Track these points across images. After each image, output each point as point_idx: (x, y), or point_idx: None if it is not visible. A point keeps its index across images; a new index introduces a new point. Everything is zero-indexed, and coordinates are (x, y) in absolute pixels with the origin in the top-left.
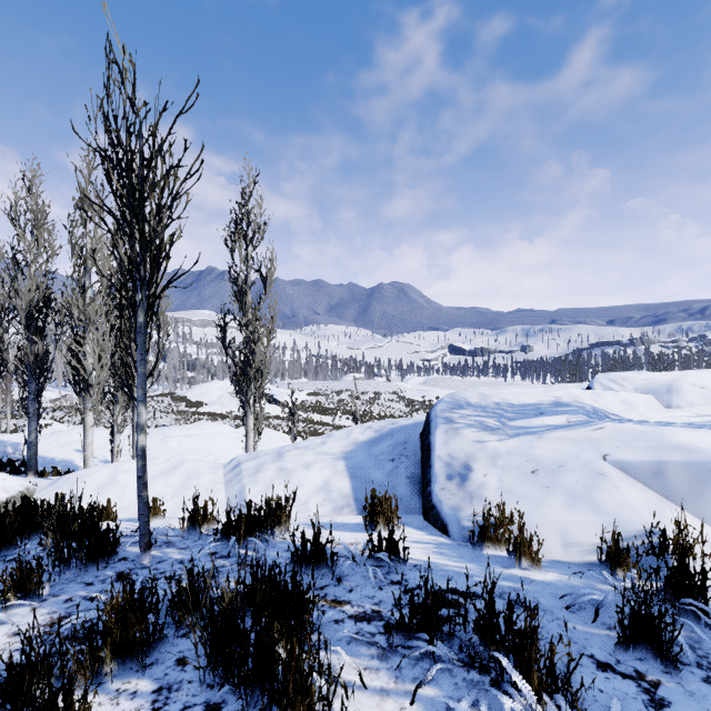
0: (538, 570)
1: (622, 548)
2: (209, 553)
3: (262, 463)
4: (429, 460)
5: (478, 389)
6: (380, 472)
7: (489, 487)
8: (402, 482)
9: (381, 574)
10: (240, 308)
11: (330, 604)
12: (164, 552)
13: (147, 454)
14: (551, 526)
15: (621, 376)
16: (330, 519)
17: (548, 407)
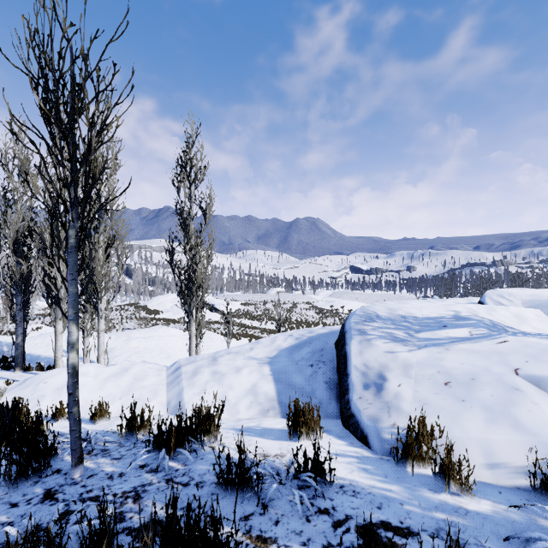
0: (469, 496)
1: None
2: (139, 466)
3: (199, 367)
4: (346, 369)
5: (384, 303)
6: (301, 377)
7: (404, 397)
8: (321, 387)
9: (308, 501)
10: (185, 235)
11: (255, 544)
12: (98, 463)
13: (113, 352)
14: (473, 443)
15: (507, 292)
16: (257, 423)
17: (450, 320)
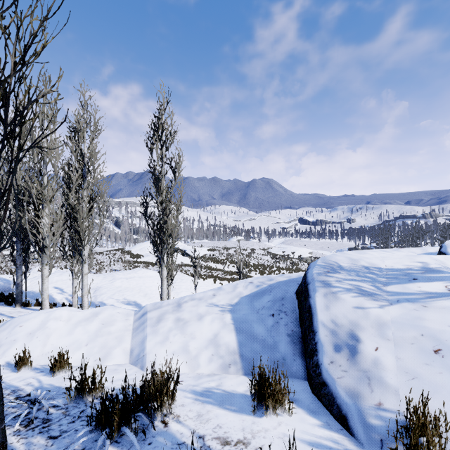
0: None
1: None
2: None
3: (164, 313)
4: (311, 324)
5: (344, 253)
6: (262, 327)
7: (386, 366)
8: (283, 340)
9: None
10: (157, 191)
11: None
12: (30, 445)
13: (100, 291)
14: None
15: None
16: (217, 382)
17: (418, 272)
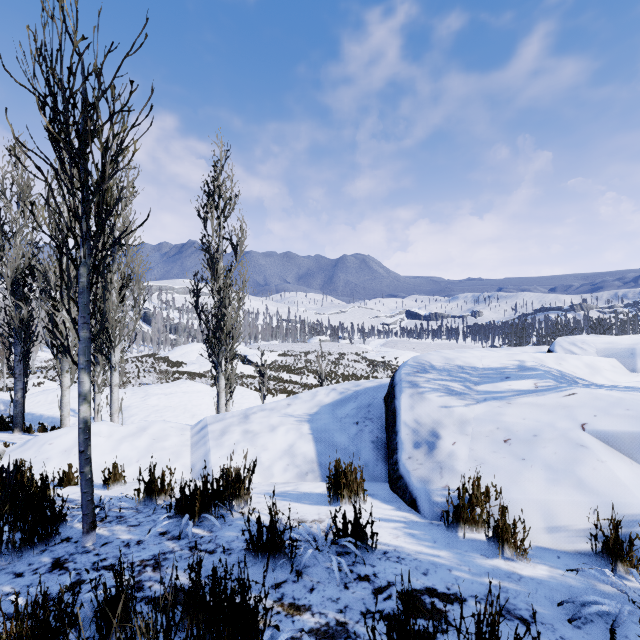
0: (524, 561)
1: (621, 537)
2: (160, 533)
3: (228, 425)
4: (394, 426)
5: (441, 352)
6: (344, 436)
7: (459, 456)
8: (367, 447)
9: (347, 568)
10: (212, 275)
11: (287, 611)
12: (113, 531)
13: (128, 411)
14: (532, 504)
15: (580, 339)
16: (293, 487)
17: (513, 371)
